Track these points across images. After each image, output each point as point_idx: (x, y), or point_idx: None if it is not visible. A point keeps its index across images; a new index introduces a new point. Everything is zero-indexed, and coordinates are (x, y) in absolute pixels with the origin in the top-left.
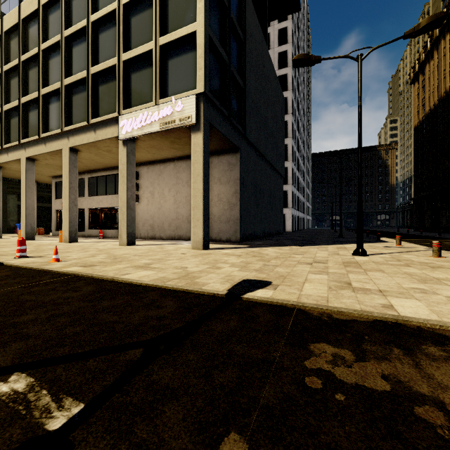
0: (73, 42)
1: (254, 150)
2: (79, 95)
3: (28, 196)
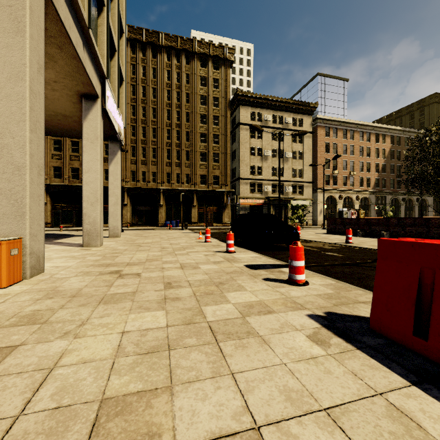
0: None
1: None
2: None
3: None
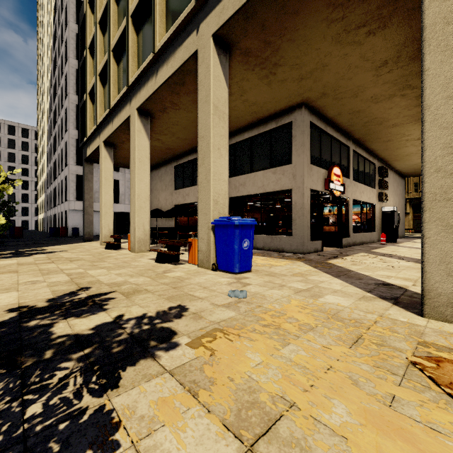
0: None
1: None
2: None
3: None
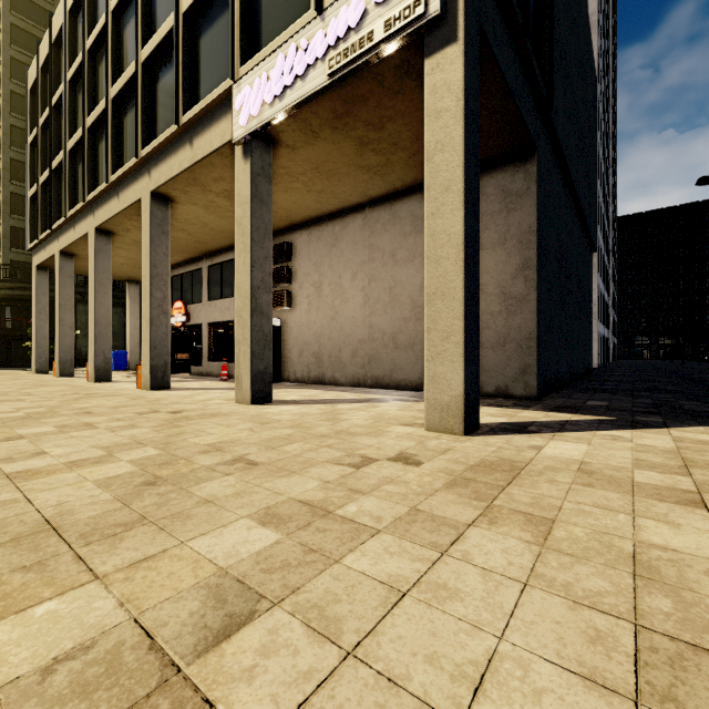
0: None
1: (558, 167)
2: (166, 78)
3: (99, 300)
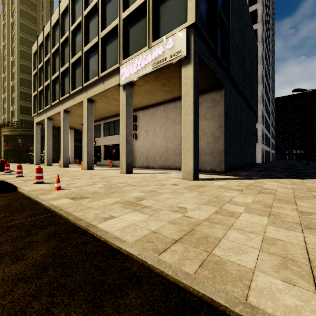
0: (90, 19)
1: (235, 88)
2: (93, 58)
3: (64, 137)
